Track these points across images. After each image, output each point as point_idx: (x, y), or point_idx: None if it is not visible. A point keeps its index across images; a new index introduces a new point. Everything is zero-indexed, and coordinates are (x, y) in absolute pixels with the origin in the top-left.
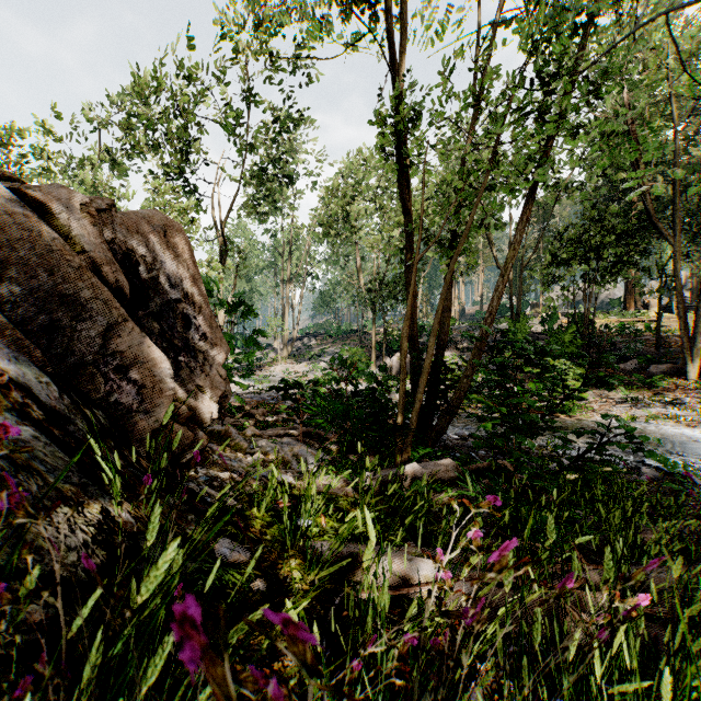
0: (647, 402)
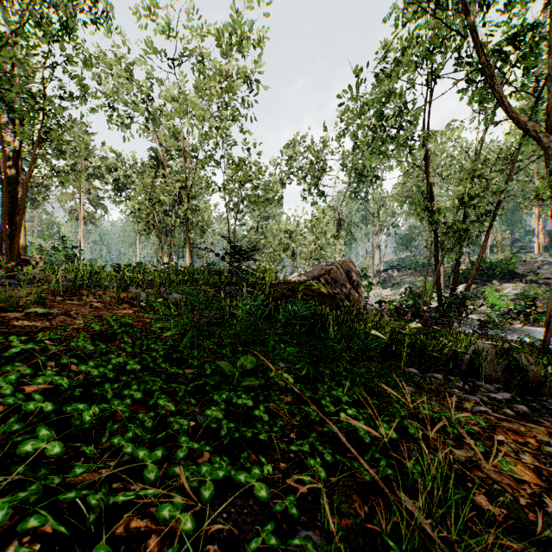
0: None
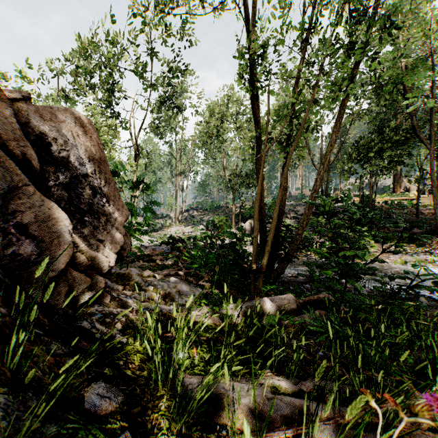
0: (413, 251)
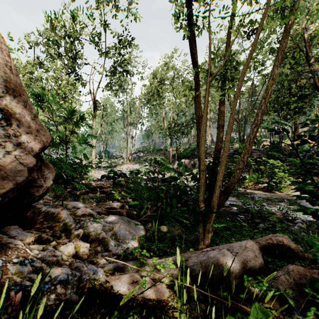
0: None
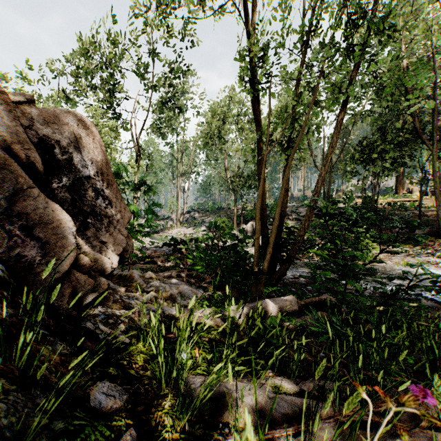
0: (415, 253)
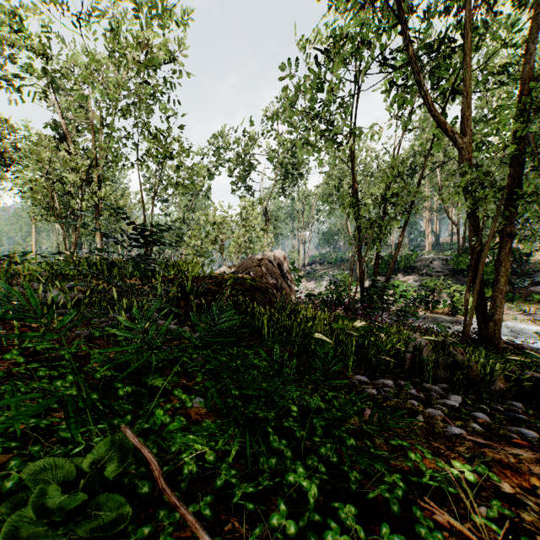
0: (531, 312)
